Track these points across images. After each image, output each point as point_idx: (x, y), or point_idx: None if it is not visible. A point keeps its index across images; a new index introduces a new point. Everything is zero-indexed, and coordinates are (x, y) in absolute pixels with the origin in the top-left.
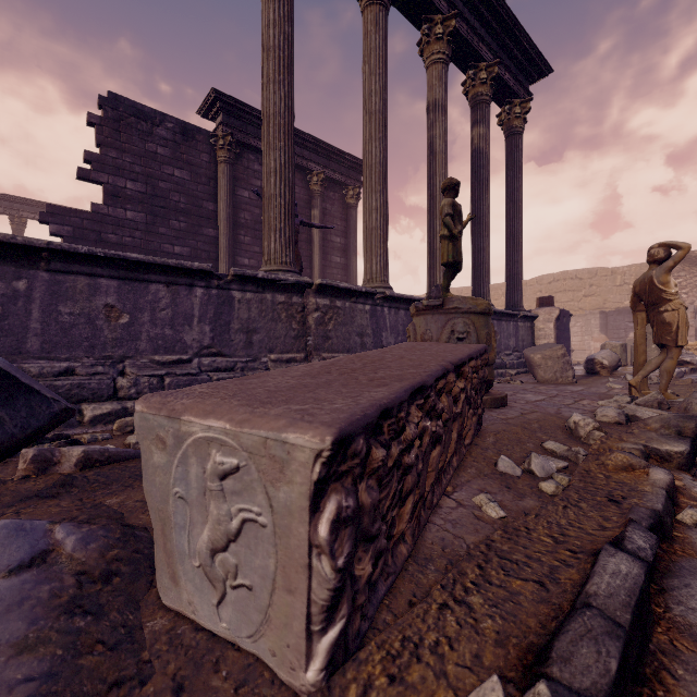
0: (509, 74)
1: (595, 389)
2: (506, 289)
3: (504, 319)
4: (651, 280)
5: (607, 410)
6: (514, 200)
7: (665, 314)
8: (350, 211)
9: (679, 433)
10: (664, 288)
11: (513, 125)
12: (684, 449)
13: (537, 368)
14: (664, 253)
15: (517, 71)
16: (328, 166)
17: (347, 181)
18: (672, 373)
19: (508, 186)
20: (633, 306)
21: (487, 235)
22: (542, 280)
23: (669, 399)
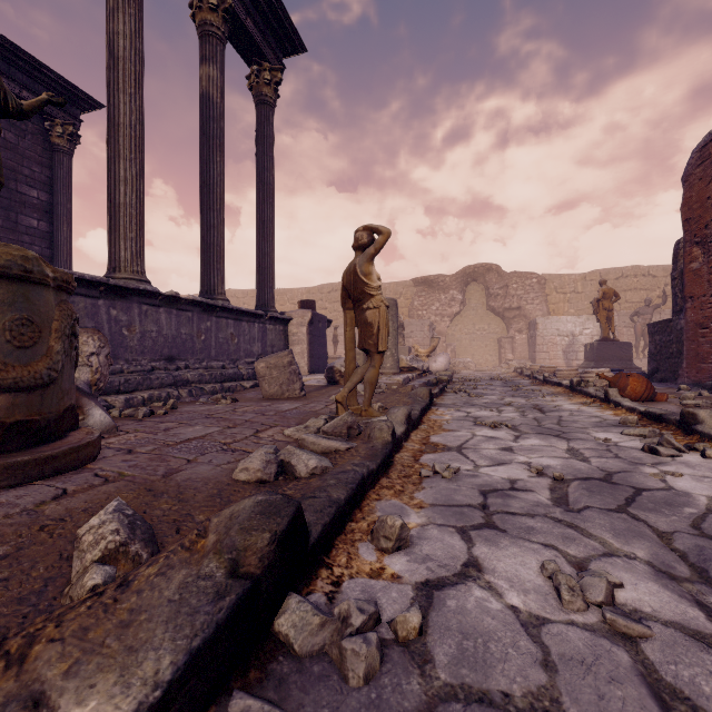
0: (252, 23)
1: (312, 405)
2: (257, 284)
3: (246, 319)
4: (355, 269)
5: (253, 457)
6: (264, 181)
7: (368, 312)
8: (57, 156)
9: (234, 568)
10: (367, 280)
11: (263, 92)
12: (135, 705)
13: (261, 380)
14: (368, 237)
15: (266, 28)
16: (6, 72)
17: (51, 109)
18: (375, 384)
19: (257, 163)
20: (343, 302)
21: (219, 210)
22: (323, 289)
23: (372, 416)
